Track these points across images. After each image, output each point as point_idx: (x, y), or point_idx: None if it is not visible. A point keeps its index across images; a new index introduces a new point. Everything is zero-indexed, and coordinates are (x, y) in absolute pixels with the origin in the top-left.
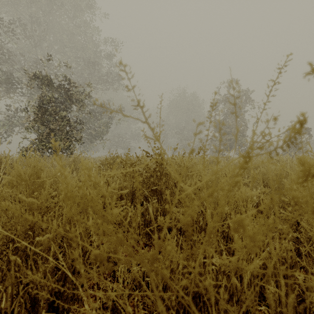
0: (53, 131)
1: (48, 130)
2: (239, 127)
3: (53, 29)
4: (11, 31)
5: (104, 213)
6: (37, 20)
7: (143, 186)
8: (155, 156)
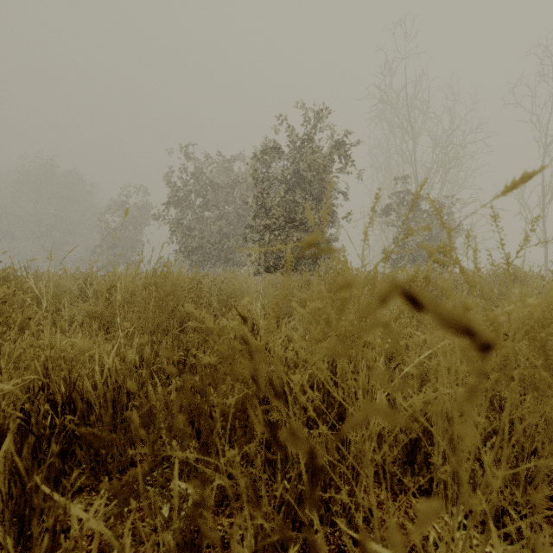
0: None
1: None
2: (127, 240)
3: None
4: None
5: None
6: None
7: None
8: None
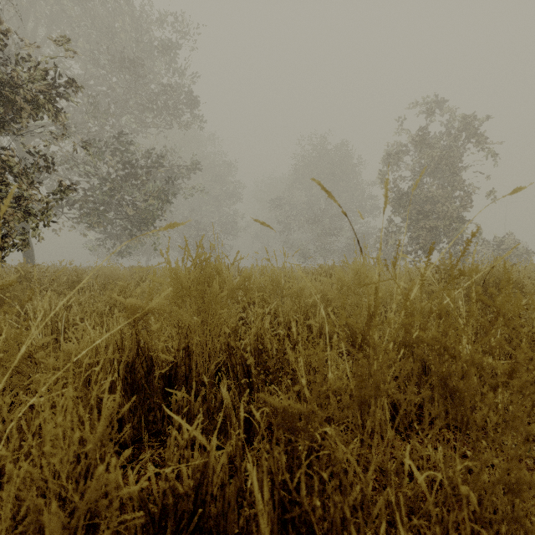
0: None
1: None
2: (453, 201)
3: None
4: None
5: None
6: None
7: None
8: None
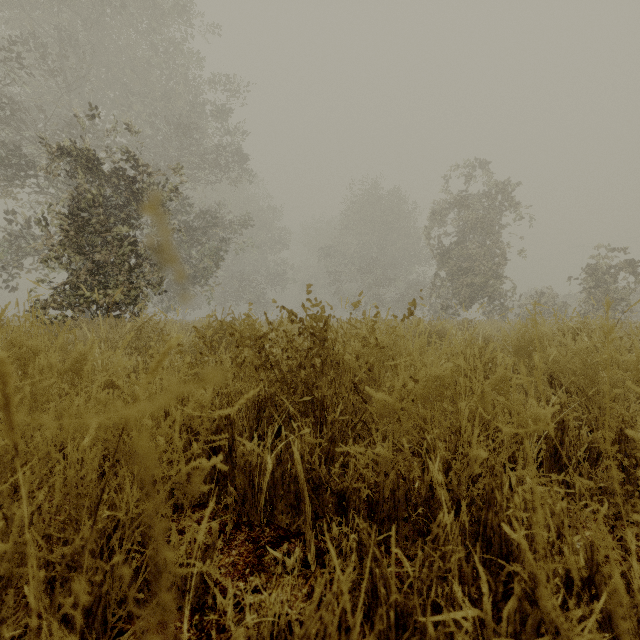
0: (101, 266)
1: (89, 265)
2: (489, 258)
3: (105, 57)
4: (16, 58)
5: (171, 472)
6: (70, 37)
7: (282, 390)
8: (311, 320)
